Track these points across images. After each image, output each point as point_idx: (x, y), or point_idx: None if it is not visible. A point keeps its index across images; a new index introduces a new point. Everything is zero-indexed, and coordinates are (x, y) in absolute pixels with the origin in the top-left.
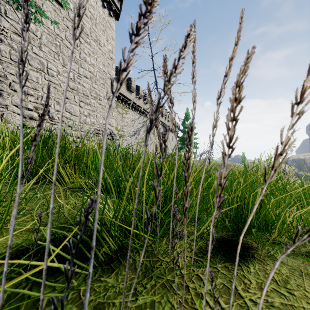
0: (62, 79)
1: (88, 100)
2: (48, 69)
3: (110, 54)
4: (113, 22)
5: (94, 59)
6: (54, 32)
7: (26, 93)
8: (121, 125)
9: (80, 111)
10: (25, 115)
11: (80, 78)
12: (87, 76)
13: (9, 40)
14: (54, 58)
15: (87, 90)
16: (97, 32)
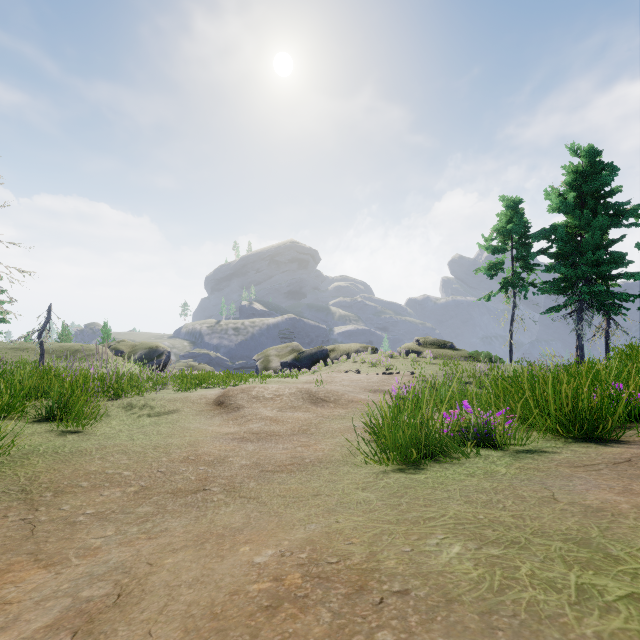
0: None
1: None
2: None
3: None
4: None
5: None
6: None
7: None
8: None
9: None
10: None
11: None
12: None
13: None
14: None
15: None
16: None
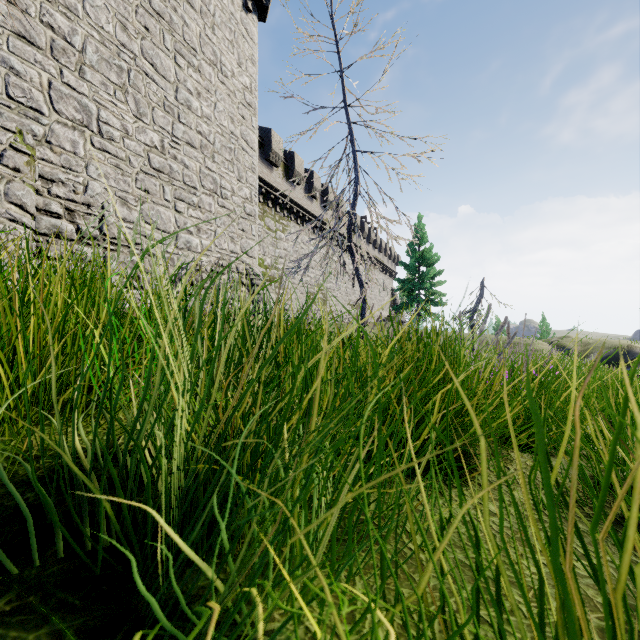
0: (135, 148)
1: (197, 197)
2: (101, 122)
3: (246, 96)
4: (253, 24)
5: (210, 106)
6: (115, 39)
7: (46, 178)
8: (272, 255)
9: (176, 221)
10: (44, 227)
11: (176, 146)
12: (193, 143)
13: (4, 52)
14: (115, 99)
15: (194, 175)
16: (217, 45)
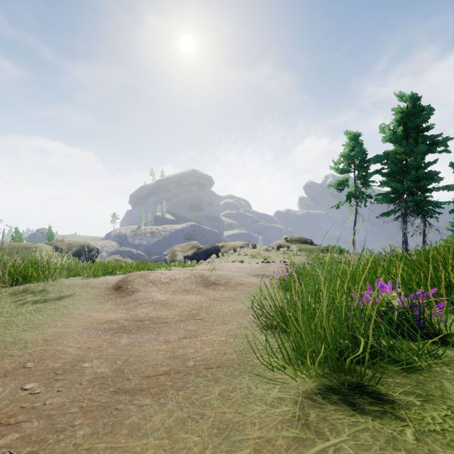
0: None
1: None
2: None
3: None
4: None
5: None
6: None
7: None
8: None
9: None
10: None
11: None
12: None
13: None
14: None
15: None
16: None
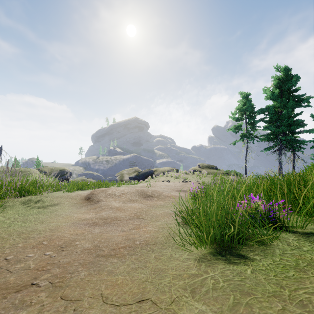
0: None
1: None
2: None
3: None
4: None
5: None
6: None
7: None
8: None
9: None
10: None
11: None
12: None
13: None
14: None
15: None
16: None
